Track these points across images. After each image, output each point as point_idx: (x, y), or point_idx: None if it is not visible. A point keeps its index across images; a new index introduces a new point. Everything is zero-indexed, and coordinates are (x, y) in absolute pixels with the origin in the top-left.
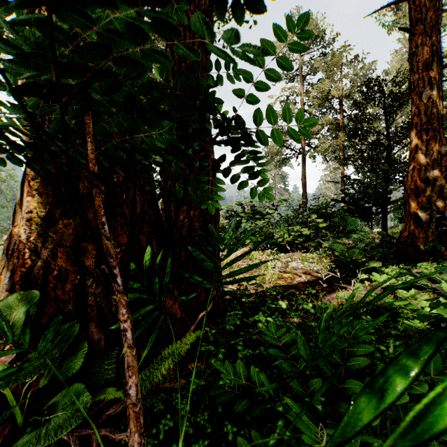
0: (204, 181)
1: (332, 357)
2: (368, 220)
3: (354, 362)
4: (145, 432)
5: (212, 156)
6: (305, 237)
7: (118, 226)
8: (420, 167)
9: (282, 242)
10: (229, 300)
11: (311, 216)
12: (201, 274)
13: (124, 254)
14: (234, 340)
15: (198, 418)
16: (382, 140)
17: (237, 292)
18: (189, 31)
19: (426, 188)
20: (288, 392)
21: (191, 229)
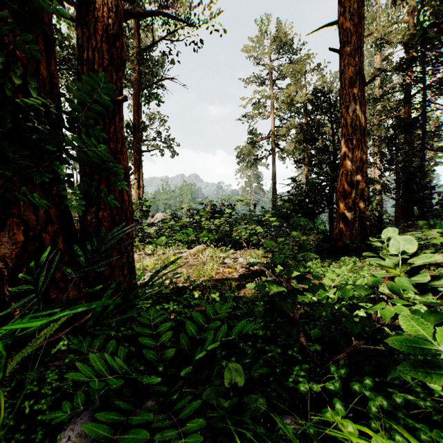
0: (114, 186)
1: (192, 332)
2: (311, 219)
3: (205, 334)
4: (8, 395)
5: (125, 162)
6: (261, 234)
7: (15, 226)
8: (348, 173)
9: (240, 239)
10: (157, 293)
11: (266, 215)
12: (111, 269)
13: (21, 251)
14: (130, 324)
15: (62, 383)
16: (326, 146)
17: (171, 286)
18: (98, 51)
19: (352, 191)
20: (144, 360)
21: (100, 228)
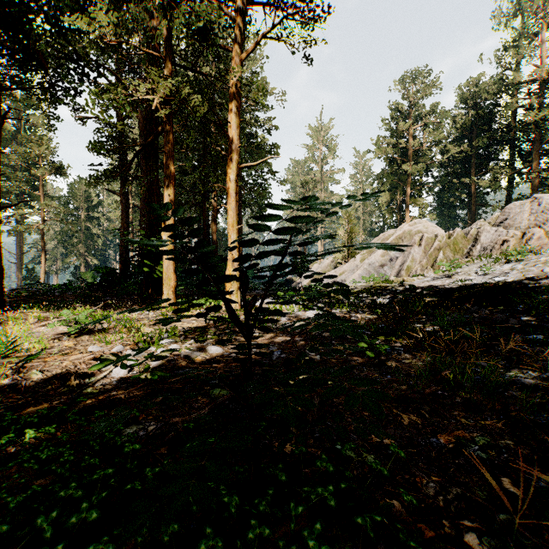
0: None
1: None
2: None
3: None
4: None
5: None
6: None
7: None
8: None
9: None
10: None
11: None
12: None
13: None
14: None
15: None
16: None
17: None
18: None
19: None
20: None
21: None
